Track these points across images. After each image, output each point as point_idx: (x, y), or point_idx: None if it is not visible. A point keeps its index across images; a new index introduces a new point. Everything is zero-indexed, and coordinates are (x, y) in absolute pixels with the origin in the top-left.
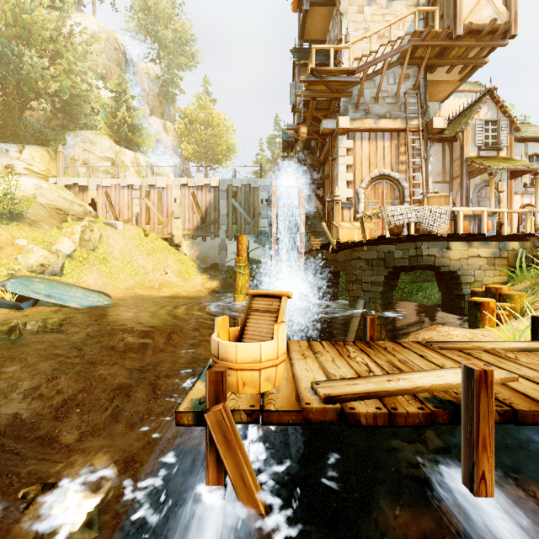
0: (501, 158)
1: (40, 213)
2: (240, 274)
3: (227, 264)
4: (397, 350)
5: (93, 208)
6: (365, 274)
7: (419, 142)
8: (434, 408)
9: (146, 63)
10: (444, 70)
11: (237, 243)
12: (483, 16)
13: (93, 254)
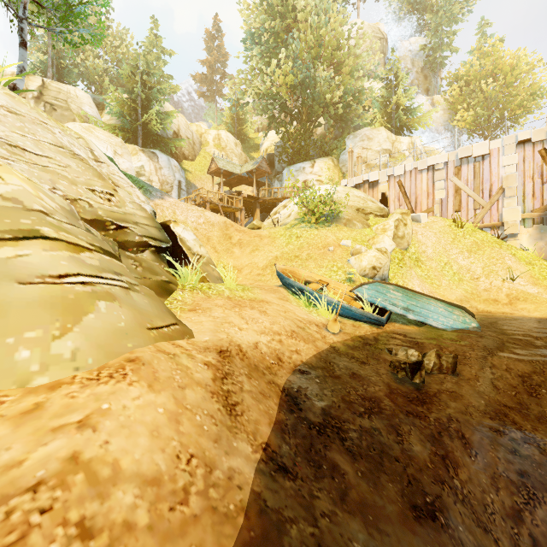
0: None
1: (349, 212)
2: None
3: None
4: None
5: (383, 204)
6: None
7: None
8: None
9: (409, 40)
10: None
11: None
12: None
13: (405, 254)
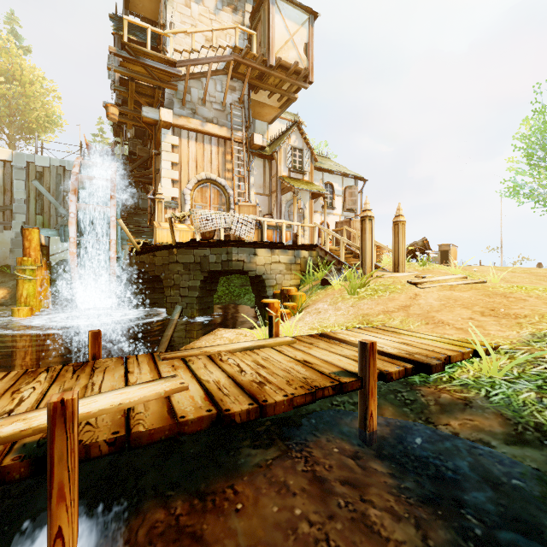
0: (305, 181)
1: None
2: (24, 279)
3: None
4: (107, 370)
5: None
6: (182, 278)
7: (243, 154)
8: (11, 460)
9: None
10: (266, 94)
11: (23, 239)
12: (290, 56)
13: None
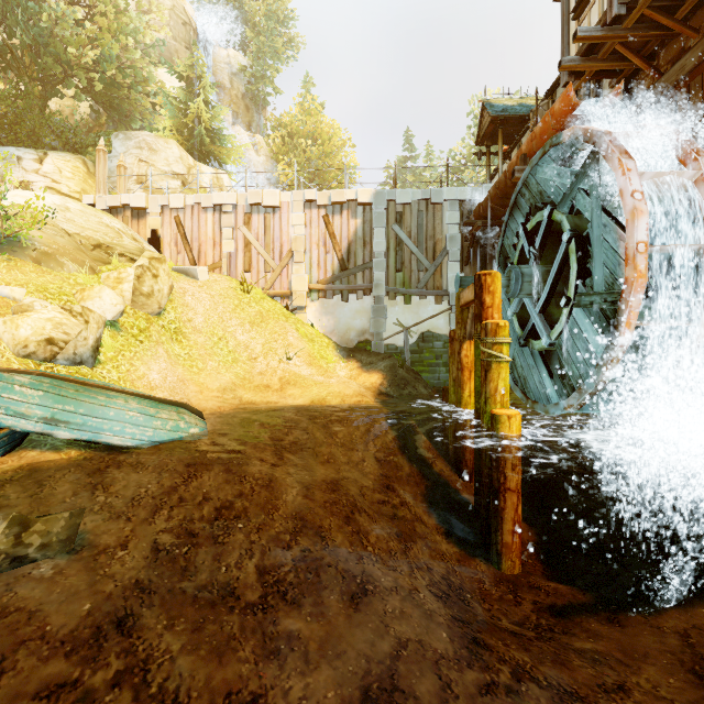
0: None
1: (59, 242)
2: (499, 361)
3: (386, 343)
4: None
5: (154, 246)
6: None
7: None
8: None
9: (227, 50)
10: None
11: (481, 291)
12: None
13: (157, 322)
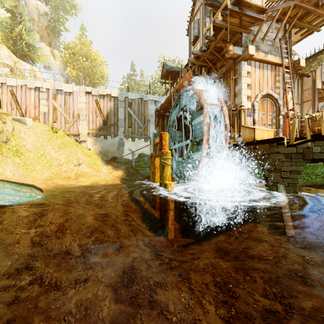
0: None
1: None
2: (167, 165)
3: (124, 158)
4: None
5: None
6: (283, 164)
7: (289, 74)
8: None
9: (36, 0)
10: (294, 31)
11: (162, 139)
12: None
13: (5, 146)
